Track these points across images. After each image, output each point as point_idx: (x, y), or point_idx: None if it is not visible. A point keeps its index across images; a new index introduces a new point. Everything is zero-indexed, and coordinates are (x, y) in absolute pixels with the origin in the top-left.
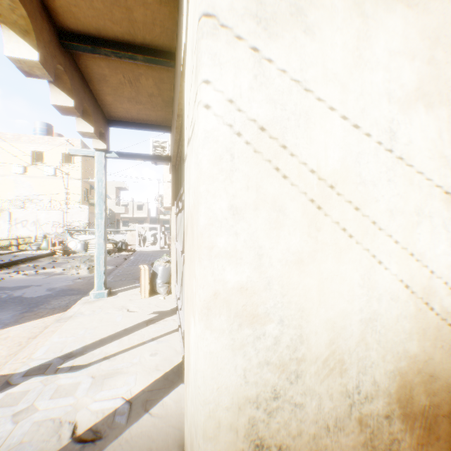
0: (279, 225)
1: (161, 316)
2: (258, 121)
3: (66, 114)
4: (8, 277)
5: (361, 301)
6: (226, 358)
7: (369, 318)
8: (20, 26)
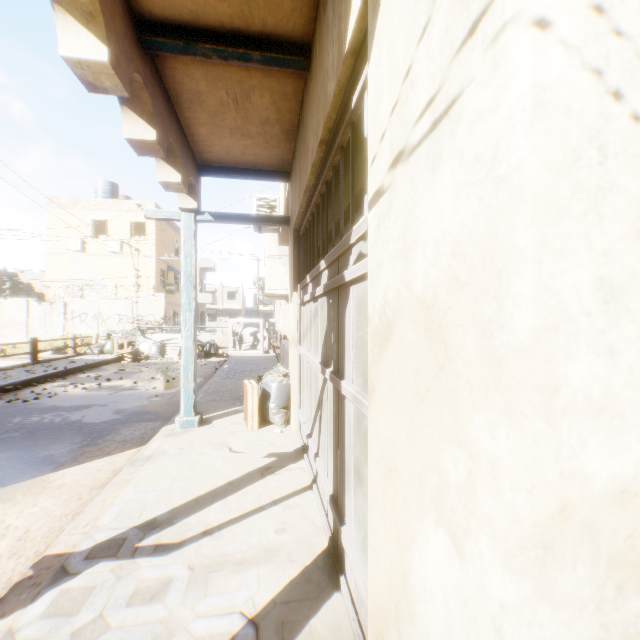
0: None
1: (282, 461)
2: None
3: (144, 154)
4: (63, 392)
5: None
6: None
7: None
8: (82, 6)
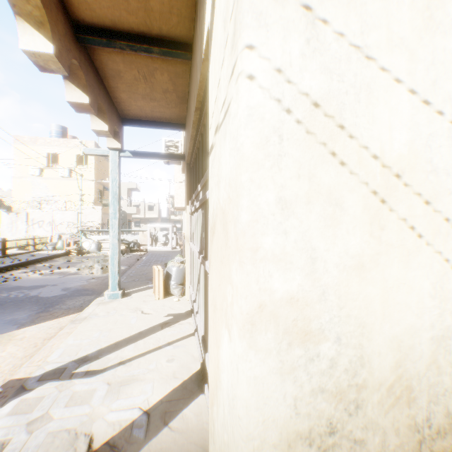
0: (335, 222)
1: (176, 318)
2: (311, 95)
3: (81, 111)
4: (25, 276)
5: (432, 315)
6: (273, 384)
7: (441, 335)
8: (35, 17)
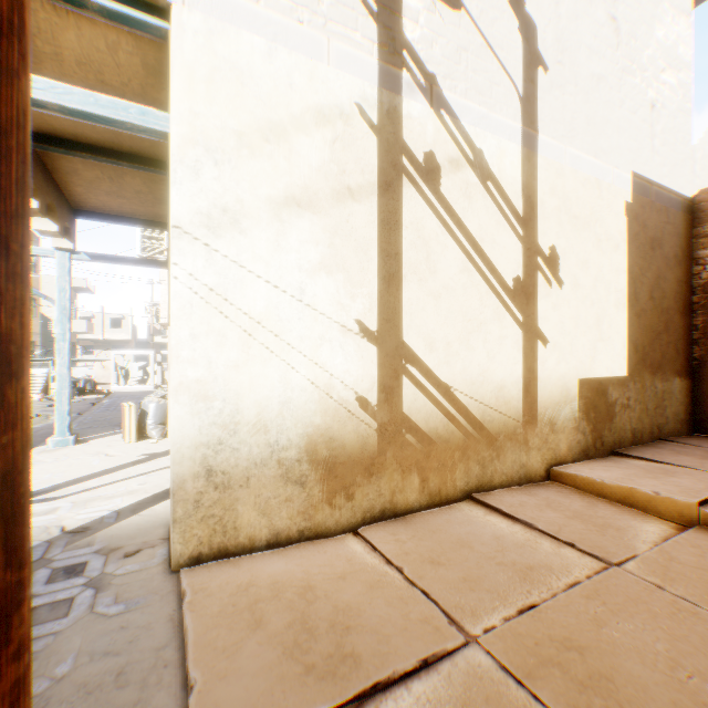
0: (223, 345)
1: (153, 457)
2: (209, 285)
3: None
4: None
5: (280, 391)
6: (188, 419)
7: (286, 401)
8: None
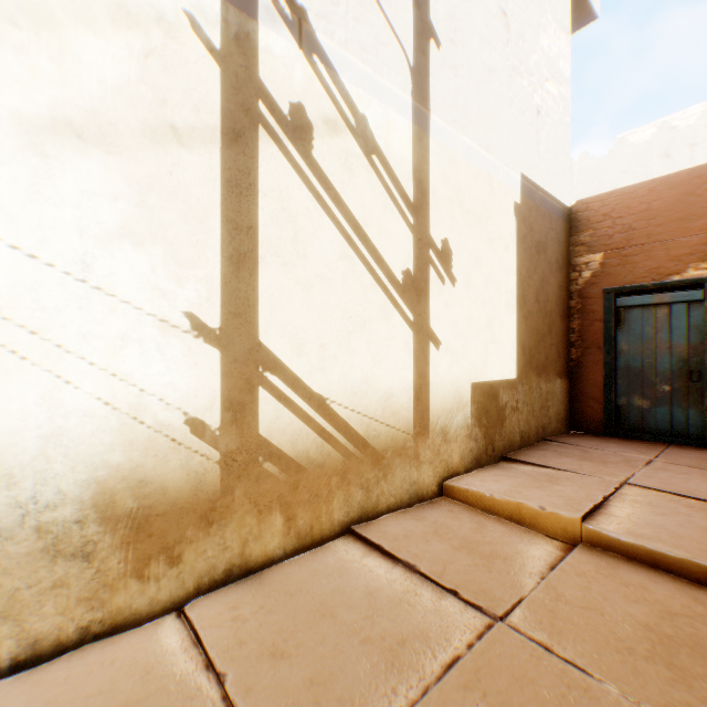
0: None
1: None
2: None
3: None
4: None
5: (43, 418)
6: None
7: (54, 433)
8: None
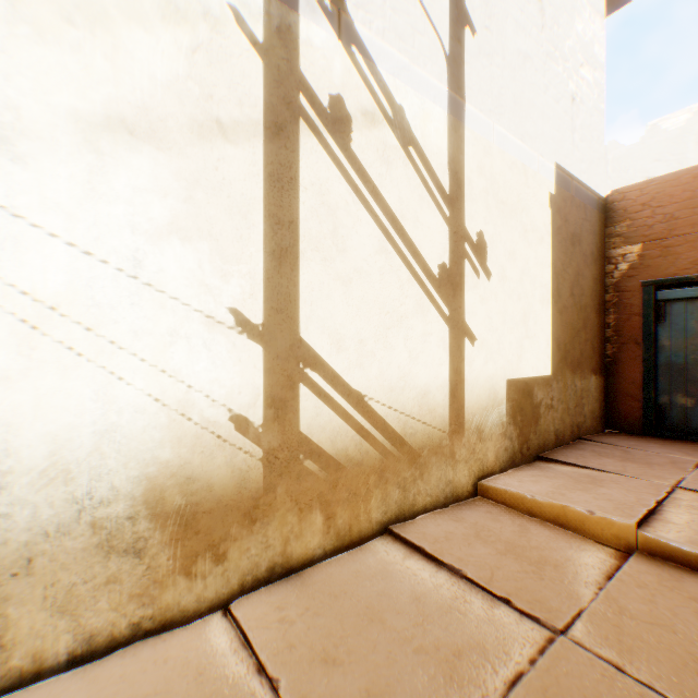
0: None
1: None
2: None
3: None
4: None
5: (97, 414)
6: None
7: (107, 429)
8: None
